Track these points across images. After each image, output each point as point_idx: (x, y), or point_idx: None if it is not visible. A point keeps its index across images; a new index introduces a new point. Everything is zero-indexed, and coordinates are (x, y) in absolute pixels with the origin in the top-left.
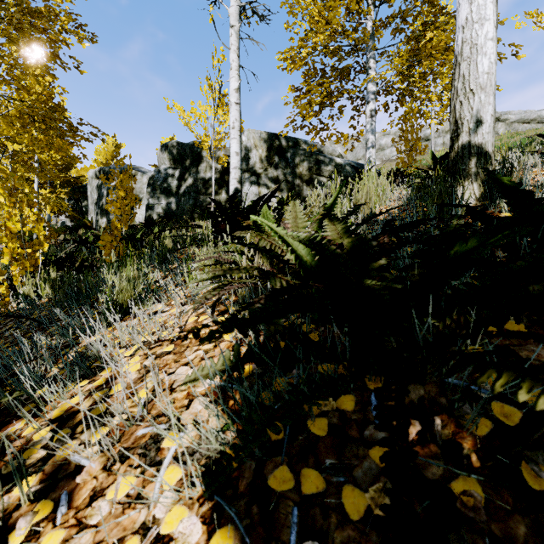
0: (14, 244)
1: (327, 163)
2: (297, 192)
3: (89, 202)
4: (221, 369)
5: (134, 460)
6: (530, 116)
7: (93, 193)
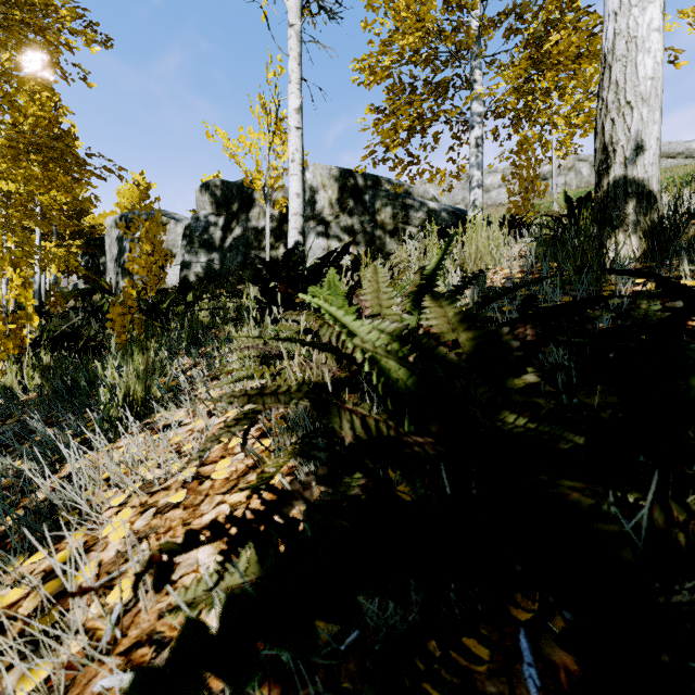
0: None
1: (417, 208)
2: (378, 246)
3: (108, 259)
4: (240, 583)
5: None
6: (676, 148)
7: (112, 247)
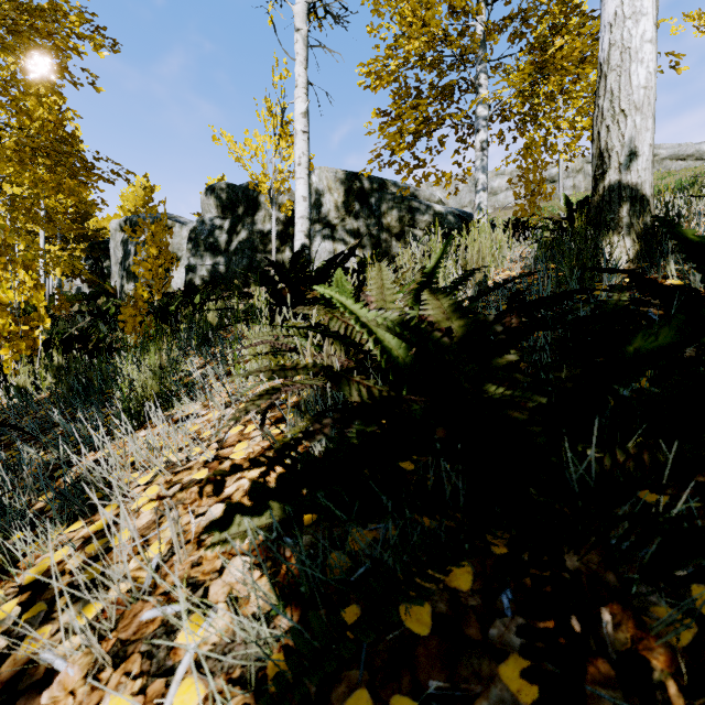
0: (5, 319)
1: (423, 211)
2: (384, 249)
3: (112, 262)
4: (267, 523)
5: (134, 663)
6: (686, 150)
7: (116, 250)
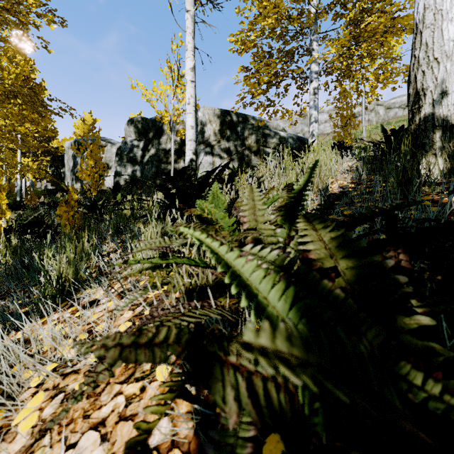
0: None
1: (272, 136)
2: (246, 161)
3: (66, 169)
4: None
5: None
6: None
7: (69, 161)
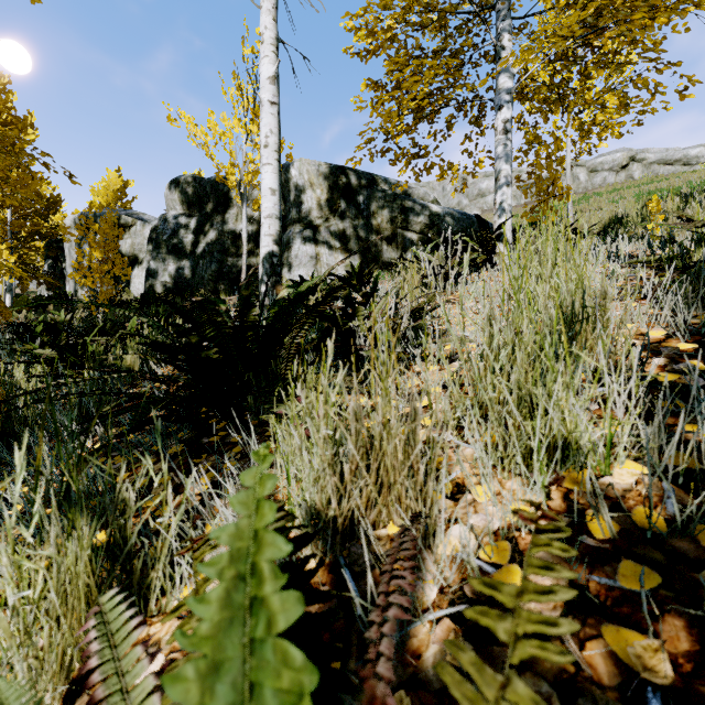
0: None
1: (418, 212)
2: (374, 254)
3: (67, 264)
4: None
5: None
6: (674, 155)
7: (72, 250)
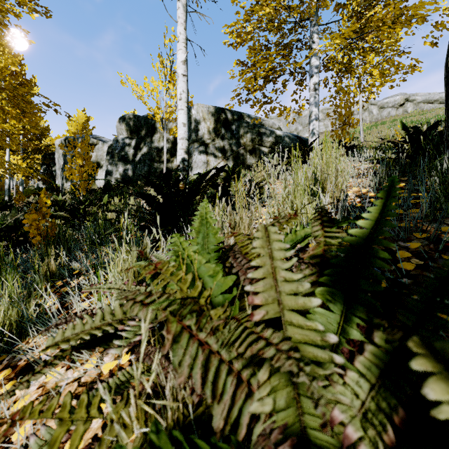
0: None
1: (268, 135)
2: (242, 160)
3: (57, 168)
4: None
5: None
6: (434, 97)
7: (59, 159)
